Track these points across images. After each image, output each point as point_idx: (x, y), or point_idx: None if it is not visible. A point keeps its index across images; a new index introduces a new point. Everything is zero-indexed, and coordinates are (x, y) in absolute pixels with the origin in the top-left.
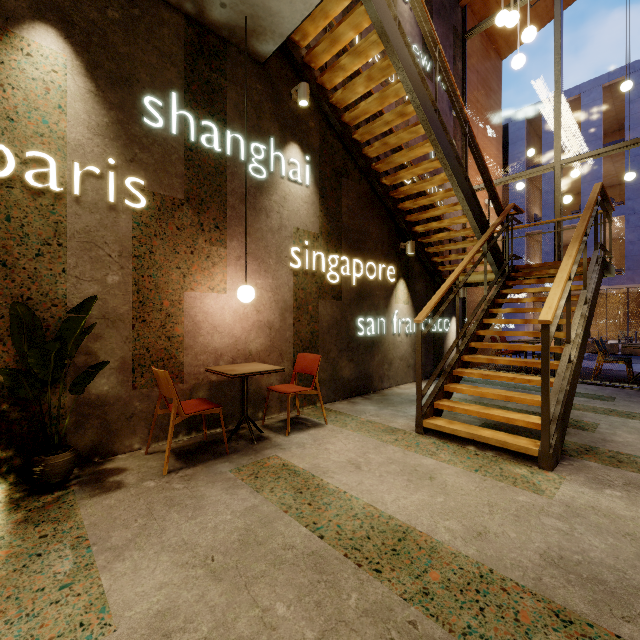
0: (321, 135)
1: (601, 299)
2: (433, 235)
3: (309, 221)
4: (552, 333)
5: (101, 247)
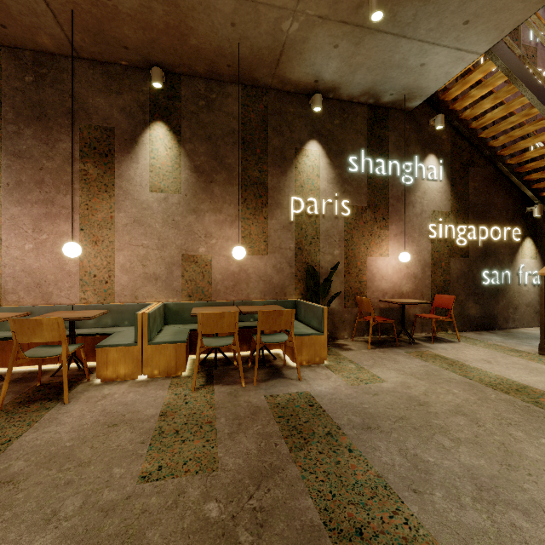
0: (451, 142)
1: None
2: None
3: (442, 204)
4: None
5: (332, 237)
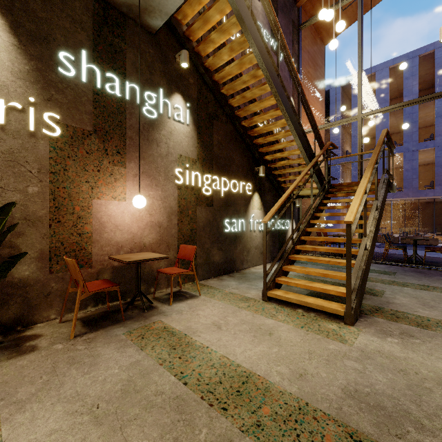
0: (198, 89)
1: (388, 207)
2: (277, 162)
3: (189, 150)
4: (353, 230)
5: (23, 165)
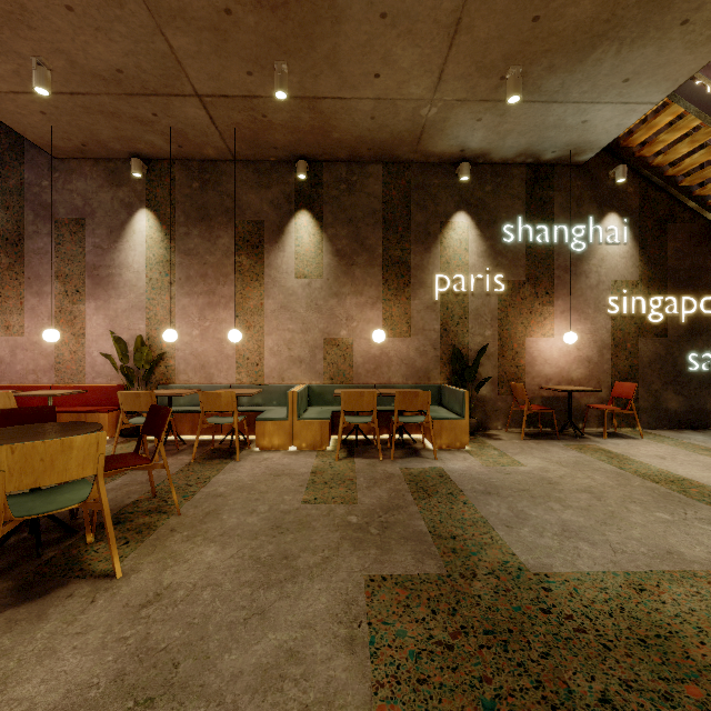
0: (640, 195)
1: None
2: None
3: (627, 272)
4: None
5: (482, 316)
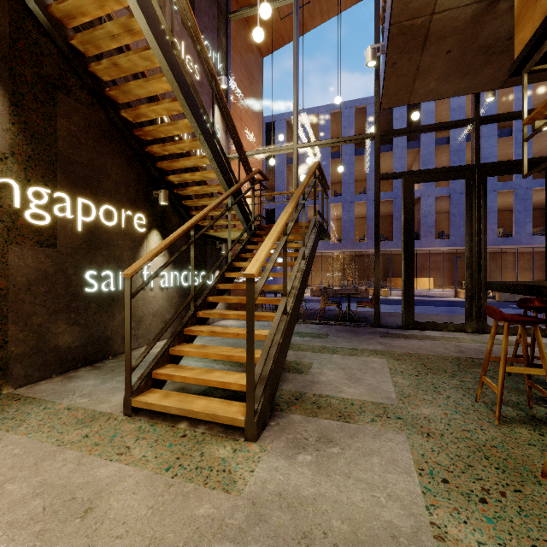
0: (12, 19)
1: (330, 259)
2: (188, 187)
3: None
4: (260, 287)
5: None
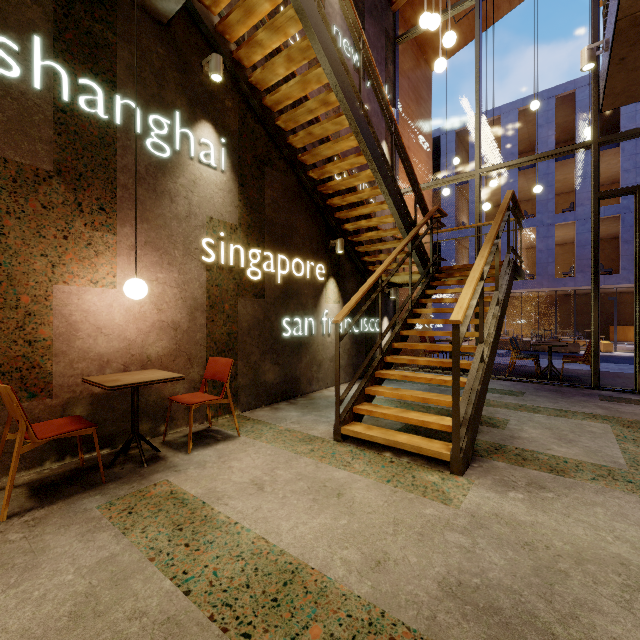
0: (240, 117)
1: (517, 301)
2: (363, 234)
3: (225, 210)
4: (463, 333)
5: None
